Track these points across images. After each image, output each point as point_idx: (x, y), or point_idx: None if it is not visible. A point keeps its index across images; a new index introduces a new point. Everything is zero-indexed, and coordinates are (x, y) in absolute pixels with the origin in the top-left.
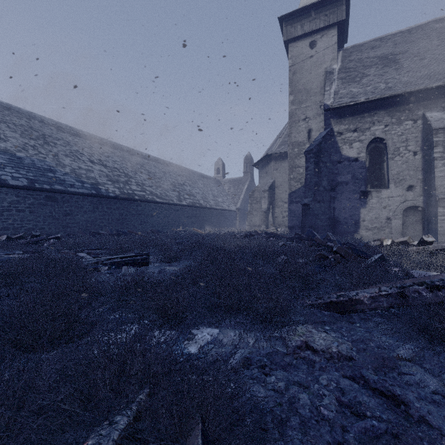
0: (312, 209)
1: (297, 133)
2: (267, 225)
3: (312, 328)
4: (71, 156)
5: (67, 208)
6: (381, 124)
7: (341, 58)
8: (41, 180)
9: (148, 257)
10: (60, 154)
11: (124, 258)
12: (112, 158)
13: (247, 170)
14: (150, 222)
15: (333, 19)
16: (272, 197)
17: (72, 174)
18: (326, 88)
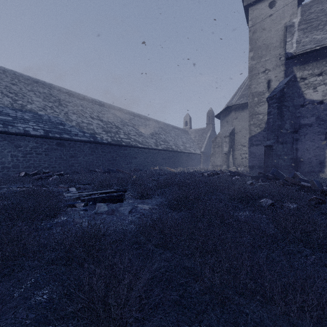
0: (275, 150)
1: (256, 85)
2: (228, 165)
3: None
4: (77, 113)
5: (72, 151)
6: None
7: (300, 12)
8: (54, 131)
9: (124, 194)
10: (69, 112)
11: (104, 193)
12: (107, 115)
13: (209, 121)
14: (134, 163)
15: None
16: (232, 141)
17: (77, 126)
18: (287, 39)
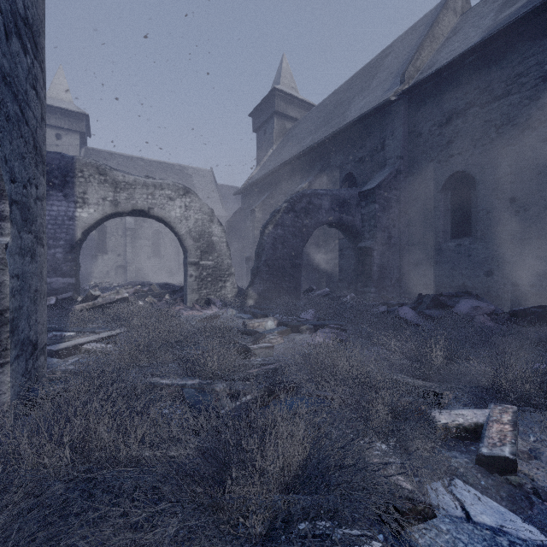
0: None
1: None
2: None
3: None
4: None
5: None
6: None
7: (83, 155)
8: None
9: None
10: None
11: None
12: None
13: None
14: None
15: (76, 128)
16: None
17: None
18: None
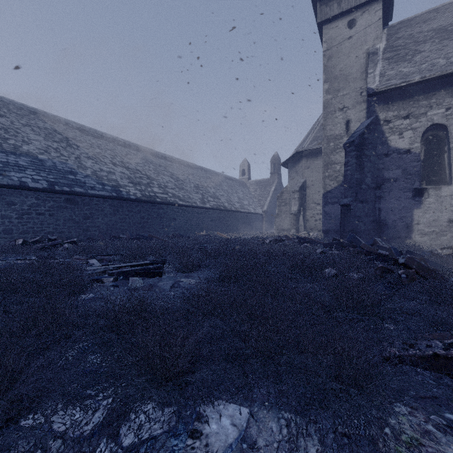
0: (353, 210)
1: (333, 126)
2: (297, 229)
3: (426, 421)
4: (93, 158)
5: (87, 211)
6: (441, 107)
7: (386, 36)
8: (61, 182)
9: (162, 266)
10: (82, 156)
11: (137, 266)
12: (134, 160)
13: (274, 170)
14: (172, 226)
15: None
16: (303, 198)
17: (93, 176)
18: (369, 71)
